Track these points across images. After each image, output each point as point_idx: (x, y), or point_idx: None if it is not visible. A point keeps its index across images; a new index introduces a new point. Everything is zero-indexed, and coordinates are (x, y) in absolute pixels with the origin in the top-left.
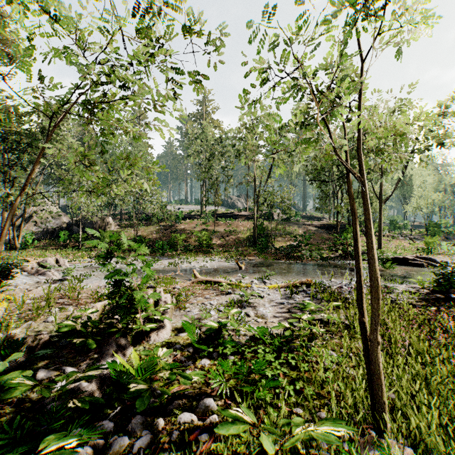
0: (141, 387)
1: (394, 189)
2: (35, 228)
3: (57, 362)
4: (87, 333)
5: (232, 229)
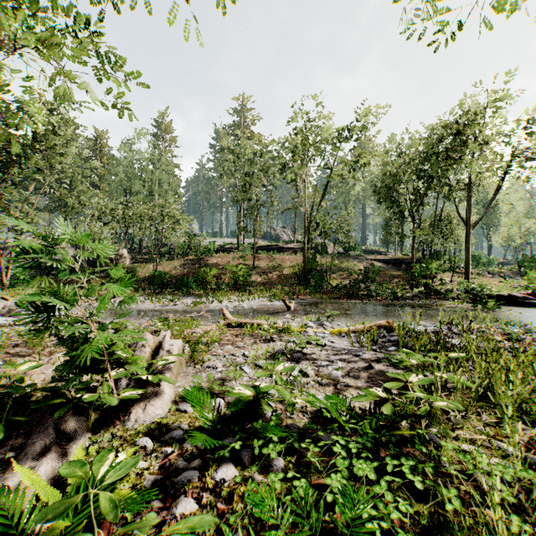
0: None
1: (487, 209)
2: None
3: None
4: (4, 408)
5: (277, 264)
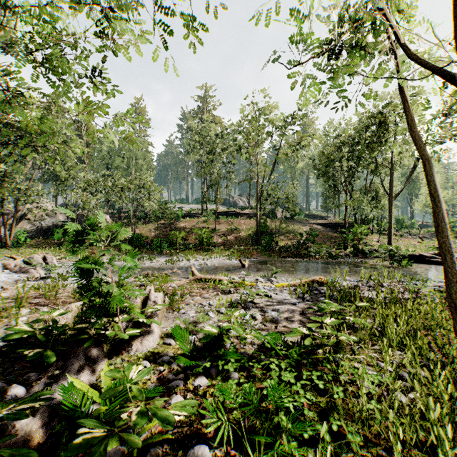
0: (94, 434)
1: (406, 184)
2: (29, 226)
3: (2, 382)
4: (48, 342)
5: (234, 227)
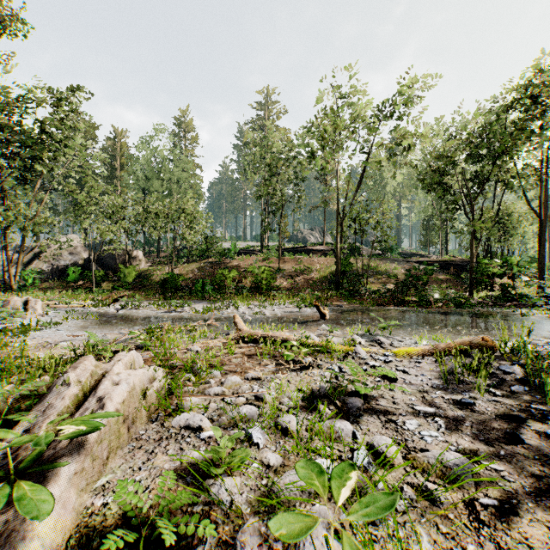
0: None
1: None
2: (45, 266)
3: None
4: None
5: (304, 267)
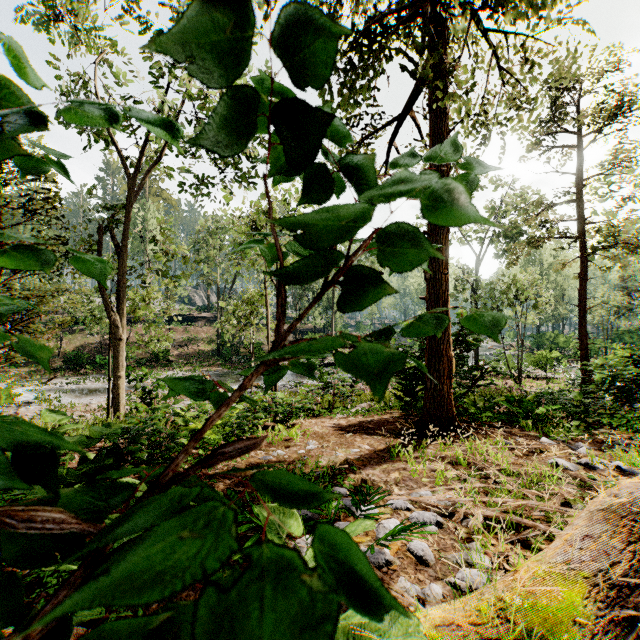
0: None
1: None
2: None
3: None
4: None
5: (192, 336)
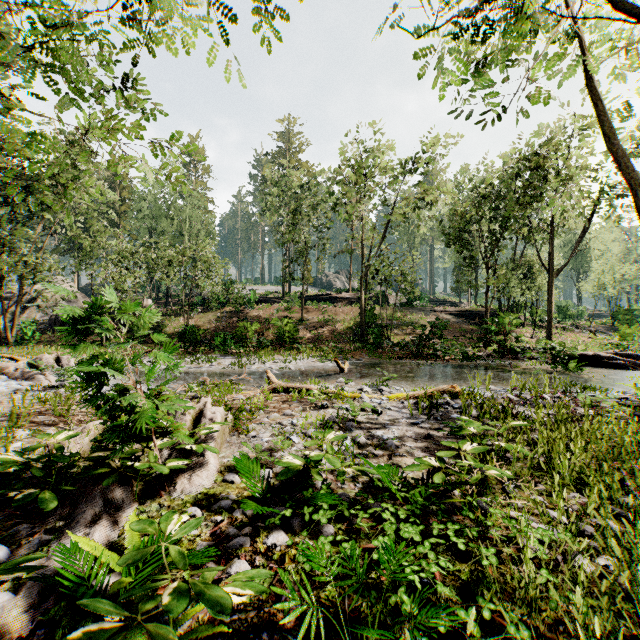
0: (100, 627)
1: (572, 254)
2: (40, 316)
3: None
4: (49, 478)
5: (329, 317)
